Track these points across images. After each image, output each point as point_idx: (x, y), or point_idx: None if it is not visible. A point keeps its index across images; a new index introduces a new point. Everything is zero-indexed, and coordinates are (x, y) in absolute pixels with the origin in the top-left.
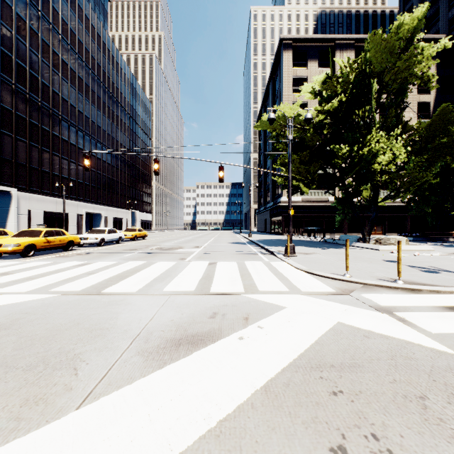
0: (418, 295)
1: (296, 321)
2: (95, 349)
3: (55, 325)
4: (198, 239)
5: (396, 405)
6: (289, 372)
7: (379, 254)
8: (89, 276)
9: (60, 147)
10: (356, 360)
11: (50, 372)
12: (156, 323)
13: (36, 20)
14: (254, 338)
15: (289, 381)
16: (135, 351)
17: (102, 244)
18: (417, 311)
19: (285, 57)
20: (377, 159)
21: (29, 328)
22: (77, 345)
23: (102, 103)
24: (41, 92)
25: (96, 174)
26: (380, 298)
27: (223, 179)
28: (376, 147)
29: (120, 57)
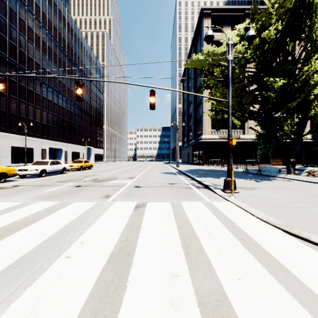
0: None
1: None
2: None
3: None
4: (135, 169)
5: None
6: None
7: None
8: None
9: (26, 95)
10: None
11: None
12: None
13: None
14: None
15: None
16: None
17: (43, 175)
18: None
19: (205, 23)
20: None
21: None
22: None
23: (63, 64)
24: (9, 50)
25: (57, 118)
26: None
27: (154, 105)
28: None
29: (78, 30)
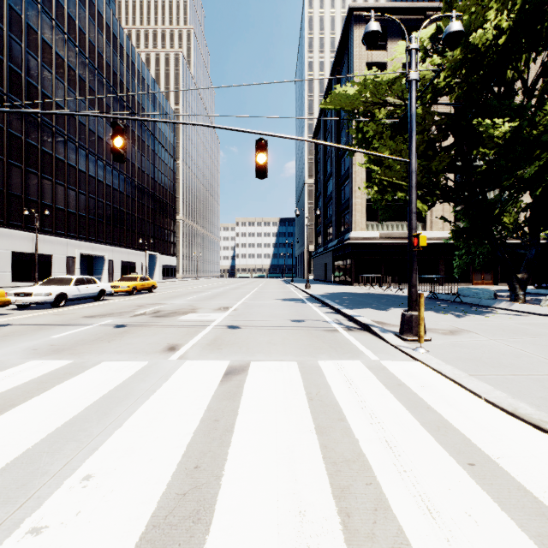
0: None
1: None
2: None
3: None
4: (232, 292)
5: None
6: None
7: None
8: None
9: (39, 161)
10: None
11: None
12: None
13: None
14: None
15: None
16: None
17: (62, 303)
18: None
19: (356, 34)
20: None
21: None
22: None
23: (105, 107)
24: (7, 81)
25: (96, 203)
26: None
27: (265, 168)
28: None
29: (132, 48)
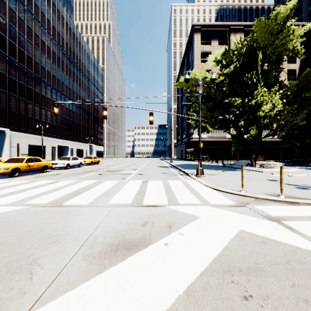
0: (297, 207)
1: (208, 229)
2: (50, 254)
3: (23, 232)
4: (135, 164)
5: (300, 310)
6: (206, 276)
7: (263, 175)
8: (55, 191)
9: (40, 100)
10: (259, 265)
11: (9, 276)
12: (100, 230)
13: (23, 12)
14: (176, 243)
15: (206, 285)
16: (81, 256)
17: (68, 167)
18: (299, 220)
19: (196, 37)
20: (262, 107)
21: (2, 234)
22: (37, 250)
23: (69, 70)
24: (26, 62)
25: (65, 119)
26: (269, 209)
27: (152, 121)
28: (261, 99)
29: (81, 38)
